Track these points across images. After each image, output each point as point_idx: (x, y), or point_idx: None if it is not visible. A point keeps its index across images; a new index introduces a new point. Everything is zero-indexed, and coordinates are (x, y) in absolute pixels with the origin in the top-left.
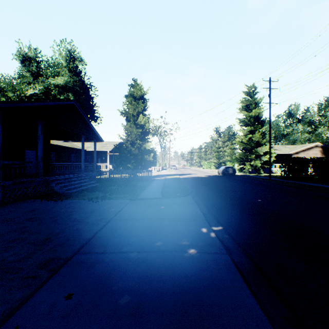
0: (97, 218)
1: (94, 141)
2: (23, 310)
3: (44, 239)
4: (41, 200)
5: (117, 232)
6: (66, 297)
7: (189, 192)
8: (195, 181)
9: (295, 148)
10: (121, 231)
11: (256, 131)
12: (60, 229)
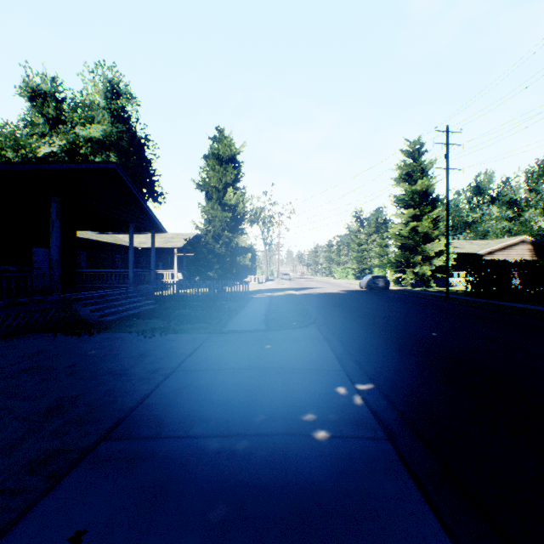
0: (150, 368)
1: (150, 232)
2: None
3: (49, 410)
4: (54, 335)
5: (184, 394)
6: (70, 539)
7: (313, 320)
8: (322, 301)
9: (488, 245)
10: (191, 392)
11: (424, 217)
12: (80, 388)
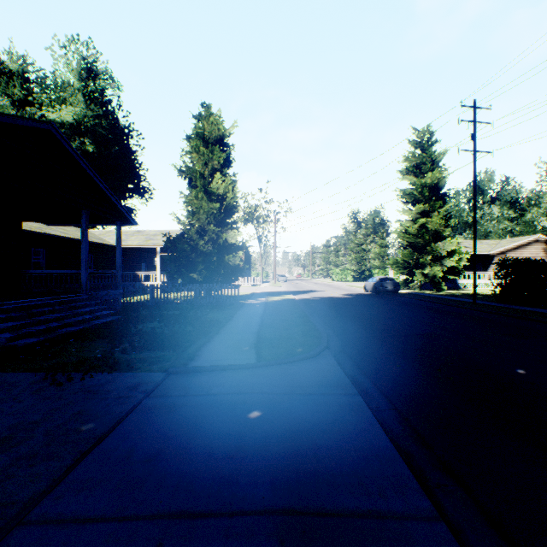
0: None
1: (115, 223)
2: None
3: None
4: None
5: None
6: None
7: (326, 342)
8: (328, 308)
9: (500, 245)
10: None
11: (434, 213)
12: None
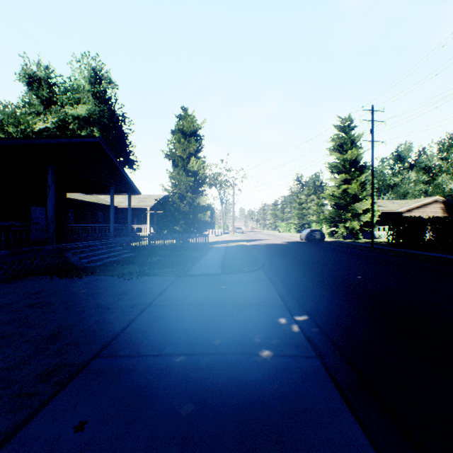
0: (130, 304)
1: (127, 193)
2: (8, 449)
3: (51, 335)
4: (51, 277)
5: (157, 324)
6: (75, 427)
7: (261, 265)
8: (269, 250)
9: (407, 204)
10: (163, 322)
11: (353, 181)
12: (75, 319)
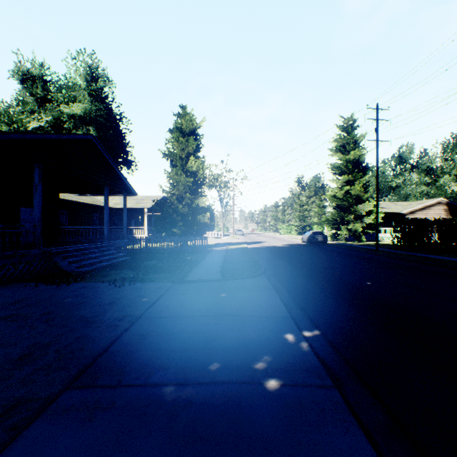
0: (118, 315)
1: (123, 194)
2: None
3: (20, 357)
4: (36, 284)
5: (146, 341)
6: None
7: (263, 270)
8: (270, 253)
9: (410, 206)
10: (153, 339)
11: (356, 182)
12: (52, 335)
